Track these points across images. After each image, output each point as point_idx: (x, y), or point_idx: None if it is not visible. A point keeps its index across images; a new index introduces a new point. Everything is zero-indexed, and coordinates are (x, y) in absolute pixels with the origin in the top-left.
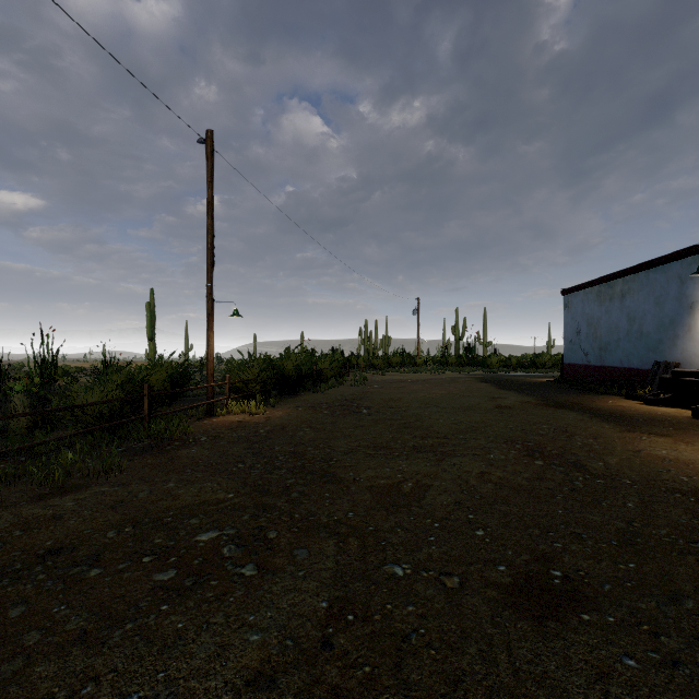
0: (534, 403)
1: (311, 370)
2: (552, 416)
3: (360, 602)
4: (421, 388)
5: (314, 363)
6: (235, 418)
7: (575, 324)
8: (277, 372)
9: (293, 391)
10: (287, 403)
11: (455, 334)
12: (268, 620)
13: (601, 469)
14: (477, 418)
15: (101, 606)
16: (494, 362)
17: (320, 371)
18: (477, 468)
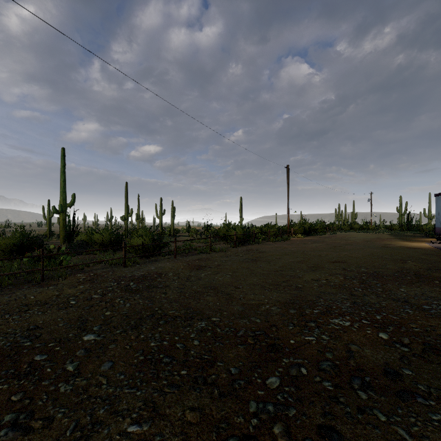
0: (392, 238)
1: (314, 228)
2: (388, 239)
3: (328, 244)
4: (356, 235)
5: (314, 226)
6: (296, 239)
7: (437, 210)
8: (303, 228)
9: (307, 235)
10: (307, 237)
11: (399, 212)
12: (320, 244)
13: (377, 243)
14: (363, 239)
15: (303, 244)
16: (424, 228)
17: (317, 228)
18: (352, 241)
